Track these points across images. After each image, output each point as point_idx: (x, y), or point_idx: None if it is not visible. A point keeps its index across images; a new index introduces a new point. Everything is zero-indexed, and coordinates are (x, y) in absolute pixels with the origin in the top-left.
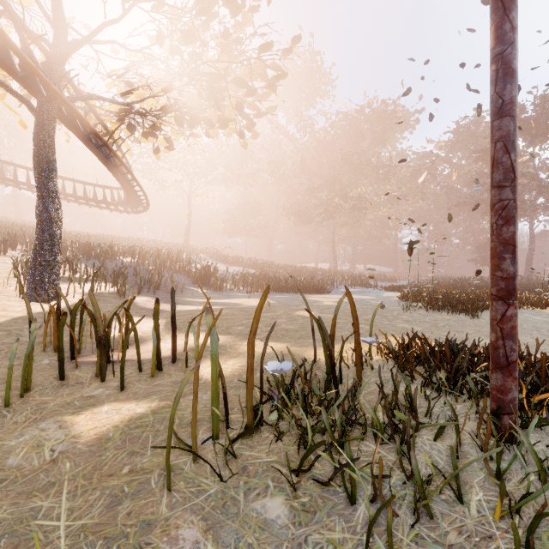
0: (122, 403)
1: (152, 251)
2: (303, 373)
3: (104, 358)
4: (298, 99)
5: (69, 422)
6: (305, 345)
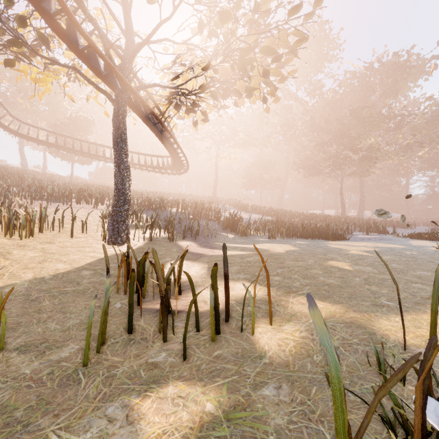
0: (187, 385)
1: (190, 203)
2: (398, 367)
3: (165, 318)
4: (307, 67)
5: (135, 411)
6: (364, 310)
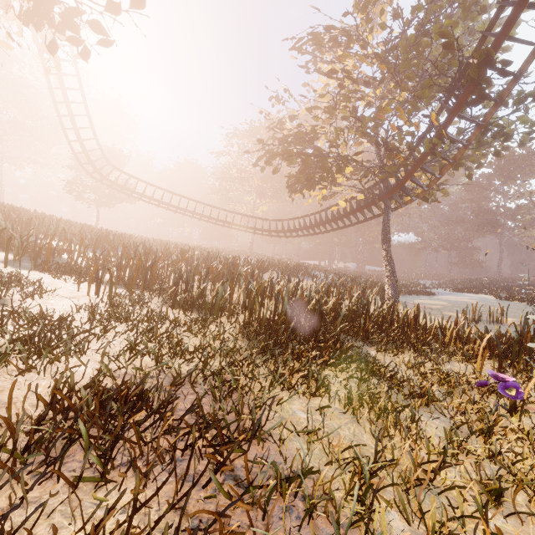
0: None
1: None
2: None
3: None
4: None
5: None
6: None
